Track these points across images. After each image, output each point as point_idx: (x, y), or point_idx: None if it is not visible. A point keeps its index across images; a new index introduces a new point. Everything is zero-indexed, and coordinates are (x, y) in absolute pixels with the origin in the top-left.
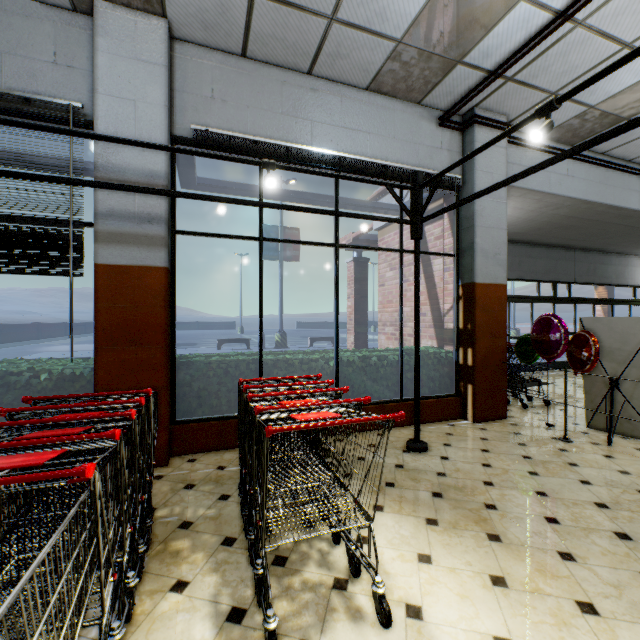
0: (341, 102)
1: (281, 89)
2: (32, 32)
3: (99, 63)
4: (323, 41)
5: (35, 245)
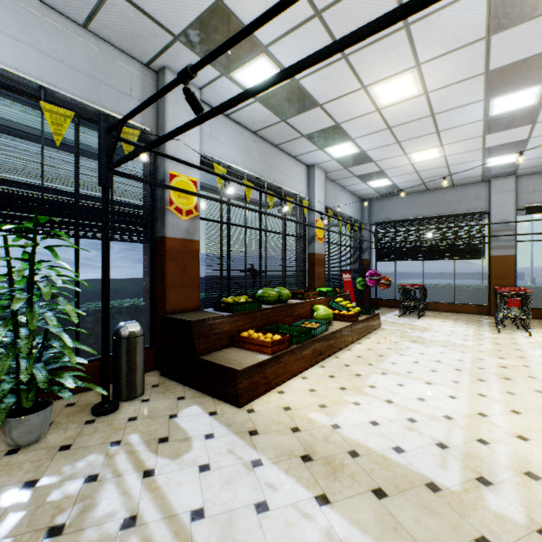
0: None
1: None
2: (468, 193)
3: (491, 197)
4: None
5: (471, 251)
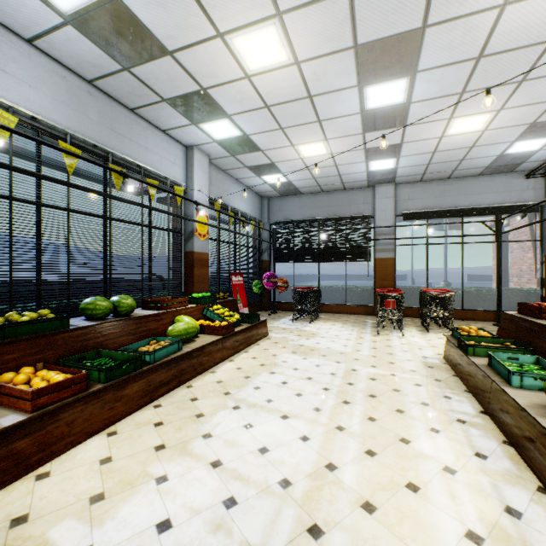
0: (464, 185)
1: (435, 188)
2: (358, 197)
3: (376, 202)
4: (452, 173)
5: (359, 254)
